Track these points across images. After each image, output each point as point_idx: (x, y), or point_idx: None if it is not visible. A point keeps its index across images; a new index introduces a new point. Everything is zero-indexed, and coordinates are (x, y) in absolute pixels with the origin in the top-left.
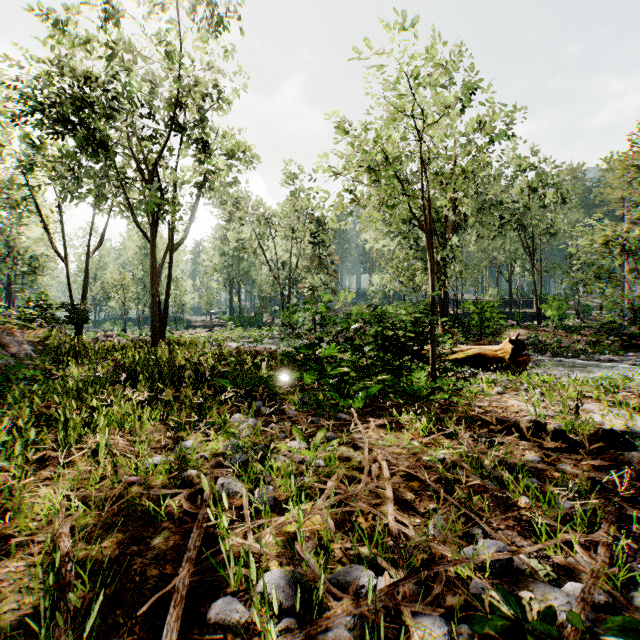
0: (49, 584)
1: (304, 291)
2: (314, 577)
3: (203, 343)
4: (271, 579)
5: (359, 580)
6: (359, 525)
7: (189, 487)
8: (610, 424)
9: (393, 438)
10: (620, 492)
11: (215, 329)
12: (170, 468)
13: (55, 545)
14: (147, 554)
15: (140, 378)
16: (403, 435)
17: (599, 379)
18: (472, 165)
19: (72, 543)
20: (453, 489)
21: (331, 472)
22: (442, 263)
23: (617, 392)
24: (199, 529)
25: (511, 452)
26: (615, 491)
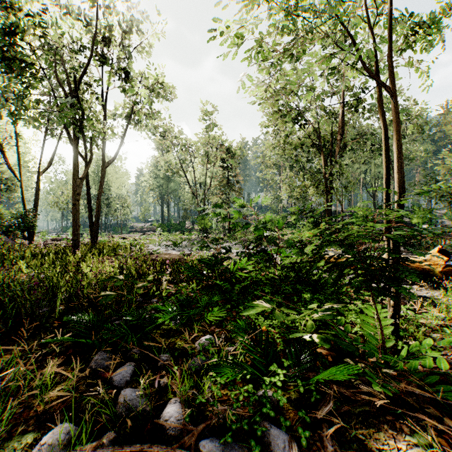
0: None
1: None
2: None
3: (124, 247)
4: None
5: None
6: None
7: None
8: None
9: None
10: None
11: (147, 233)
12: None
13: None
14: None
15: None
16: None
17: None
18: (447, 6)
19: None
20: None
21: None
22: (330, 179)
23: None
24: None
25: None
26: None
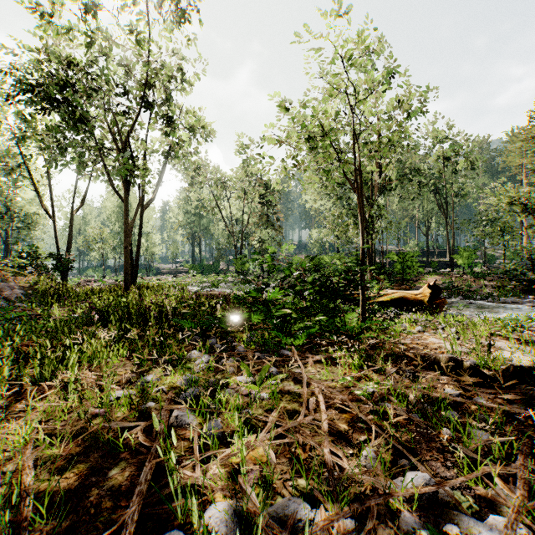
0: (6, 520)
1: (254, 243)
2: (255, 510)
3: (168, 287)
4: (215, 512)
5: (297, 513)
6: (298, 456)
7: (147, 419)
8: (518, 360)
9: (328, 372)
10: (531, 424)
11: (179, 275)
12: (130, 402)
13: (21, 476)
14: (104, 485)
15: (111, 319)
16: (337, 370)
17: (506, 320)
18: (397, 135)
19: (34, 476)
20: (382, 421)
21: (273, 405)
22: (370, 220)
23: (522, 331)
24: (151, 462)
25: (433, 386)
26: (526, 423)
